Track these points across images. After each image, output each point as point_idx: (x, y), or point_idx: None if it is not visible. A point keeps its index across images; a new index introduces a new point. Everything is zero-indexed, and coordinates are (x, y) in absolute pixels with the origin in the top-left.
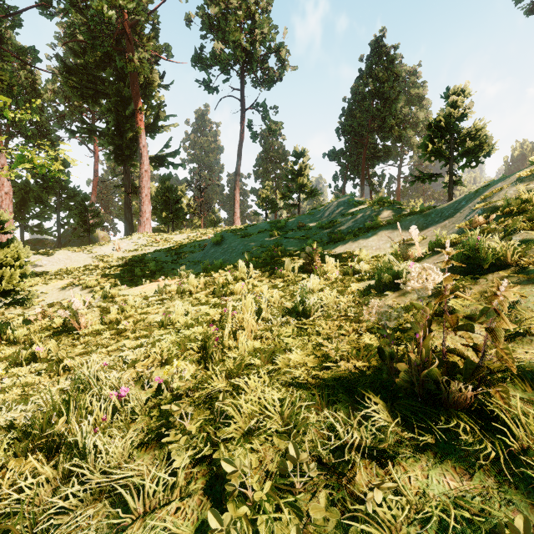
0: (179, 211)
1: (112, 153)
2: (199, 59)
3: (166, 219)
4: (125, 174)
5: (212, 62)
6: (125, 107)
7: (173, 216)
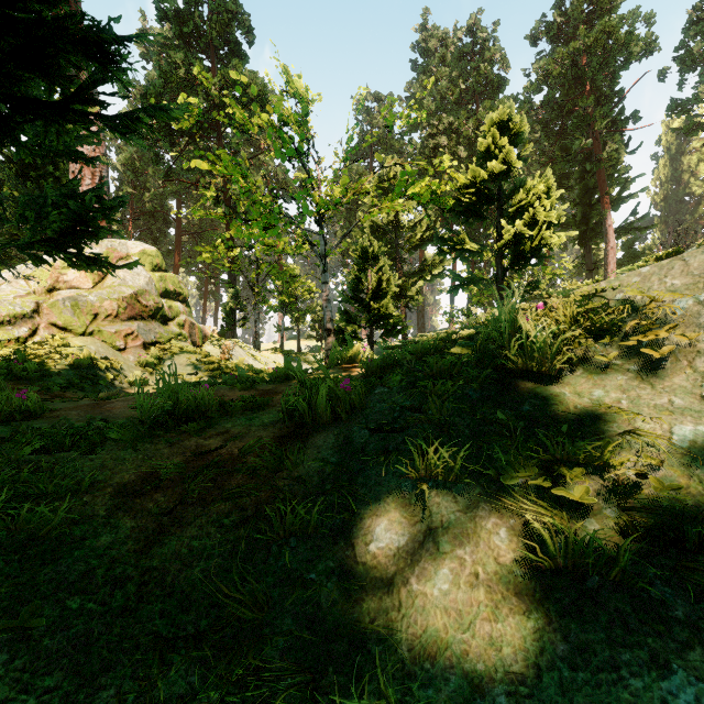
0: None
1: (576, 239)
2: (677, 105)
3: None
4: (586, 254)
5: (696, 101)
6: (590, 196)
7: None
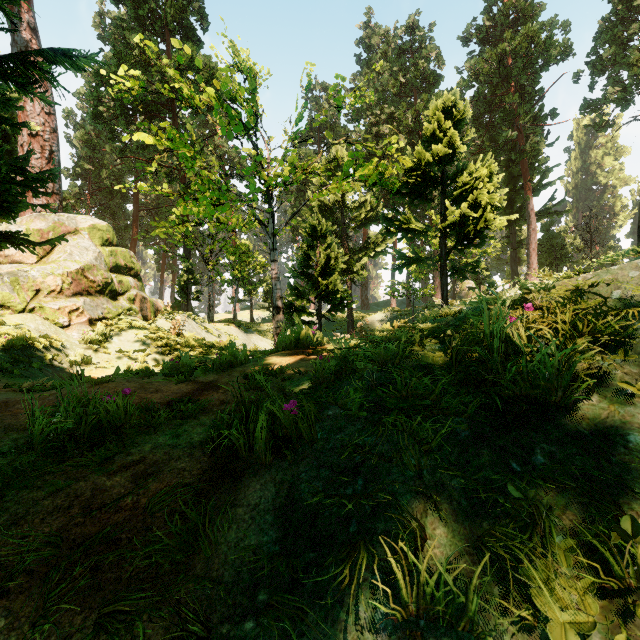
0: (564, 256)
1: None
2: (589, 104)
3: (549, 265)
4: (511, 234)
5: (605, 101)
6: (514, 183)
7: (557, 262)
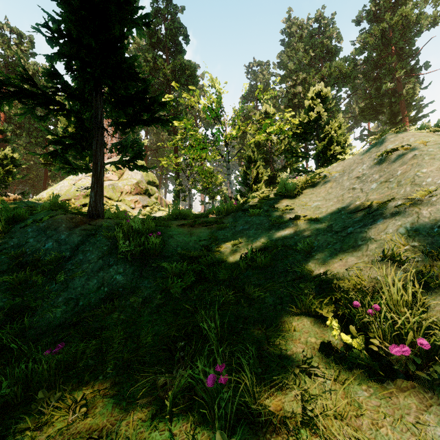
0: None
1: None
2: None
3: None
4: None
5: None
6: (395, 117)
7: None
